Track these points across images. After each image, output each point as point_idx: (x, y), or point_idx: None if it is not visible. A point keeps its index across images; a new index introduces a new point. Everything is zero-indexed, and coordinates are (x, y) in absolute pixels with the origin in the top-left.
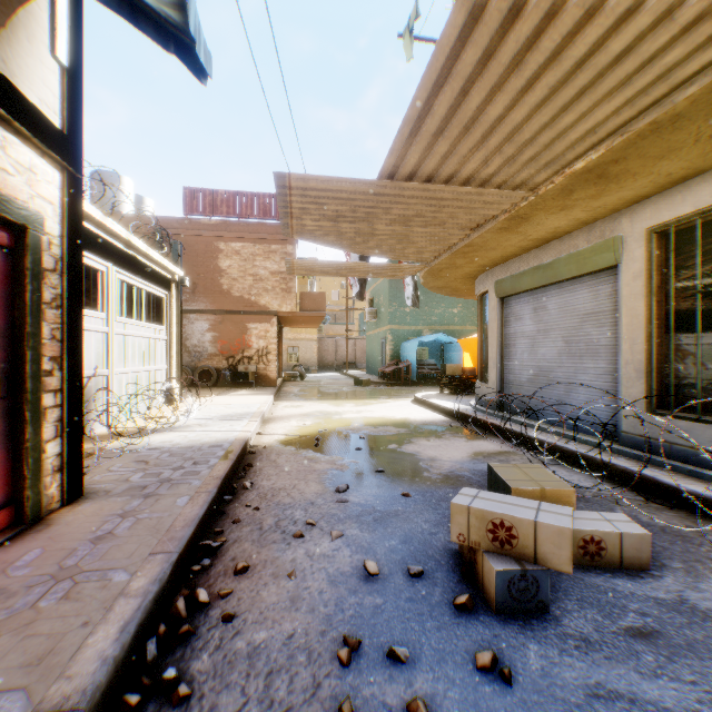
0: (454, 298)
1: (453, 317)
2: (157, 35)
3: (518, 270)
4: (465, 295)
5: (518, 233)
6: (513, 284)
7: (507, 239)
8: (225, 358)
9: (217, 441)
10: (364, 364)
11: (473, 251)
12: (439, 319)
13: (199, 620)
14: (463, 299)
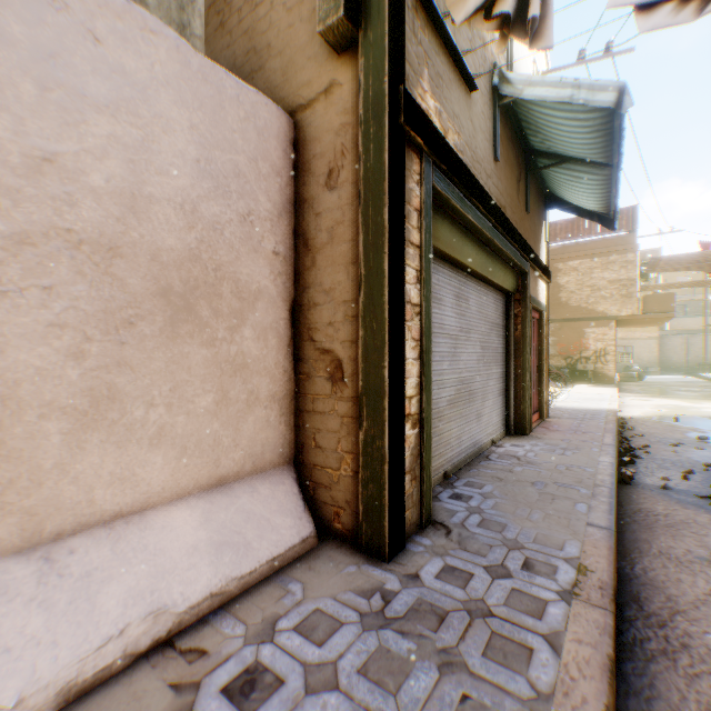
0: None
1: None
2: (587, 215)
3: None
4: None
5: None
6: None
7: None
8: (562, 358)
9: (595, 409)
10: None
11: None
12: None
13: (633, 451)
14: None
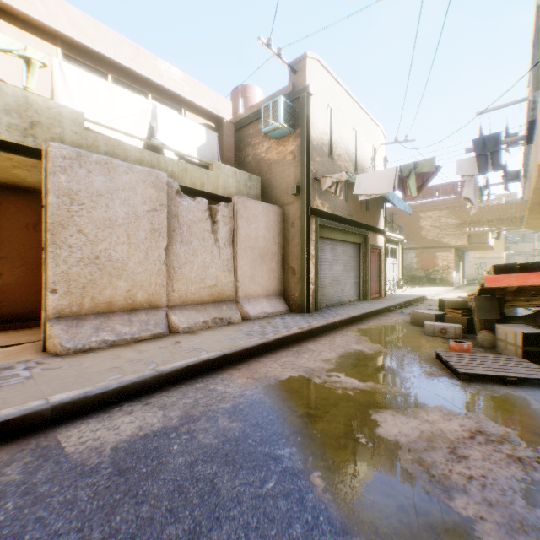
0: None
1: None
2: None
3: None
4: None
5: None
6: None
7: None
8: (423, 271)
9: (415, 295)
10: None
11: (535, 223)
12: None
13: (409, 307)
14: None
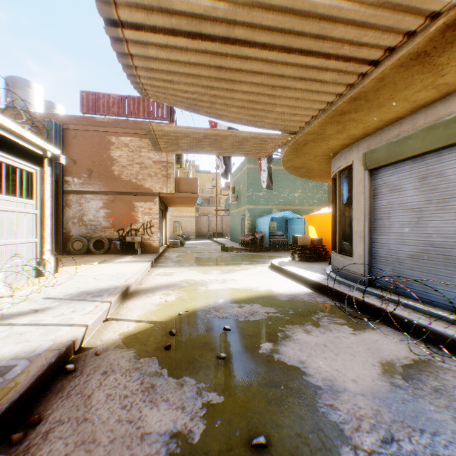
0: (295, 185)
1: (294, 199)
2: None
3: (398, 136)
4: (315, 176)
5: (433, 68)
6: (390, 151)
7: (408, 85)
8: (116, 230)
9: (18, 353)
10: (228, 234)
11: (352, 111)
12: (285, 201)
13: None
14: (302, 186)
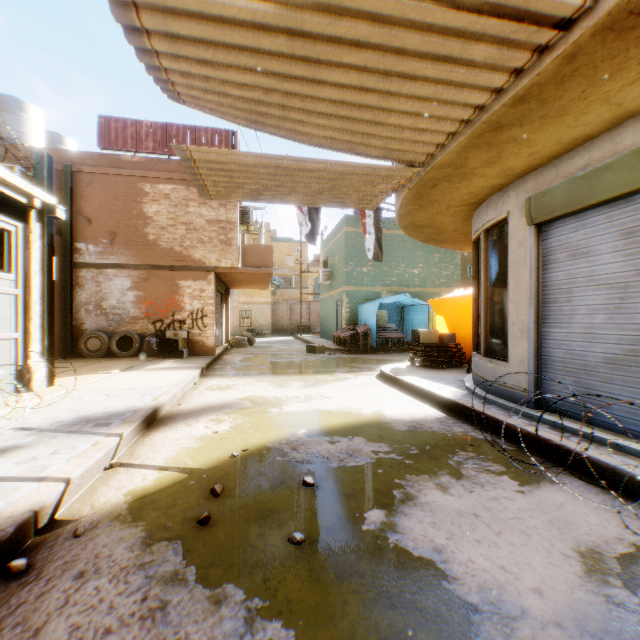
0: (414, 258)
1: (413, 278)
2: None
3: (586, 167)
4: (446, 241)
5: None
6: (573, 193)
7: (614, 71)
8: (151, 322)
9: None
10: (318, 328)
11: (515, 124)
12: (399, 280)
13: None
14: (424, 259)
